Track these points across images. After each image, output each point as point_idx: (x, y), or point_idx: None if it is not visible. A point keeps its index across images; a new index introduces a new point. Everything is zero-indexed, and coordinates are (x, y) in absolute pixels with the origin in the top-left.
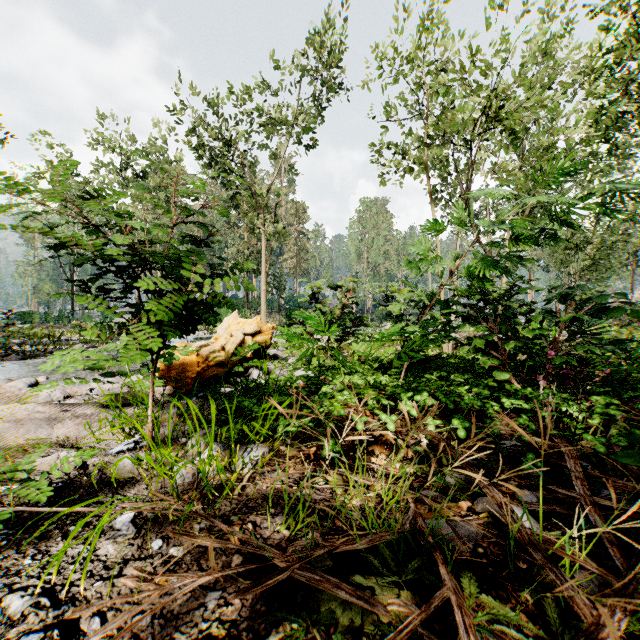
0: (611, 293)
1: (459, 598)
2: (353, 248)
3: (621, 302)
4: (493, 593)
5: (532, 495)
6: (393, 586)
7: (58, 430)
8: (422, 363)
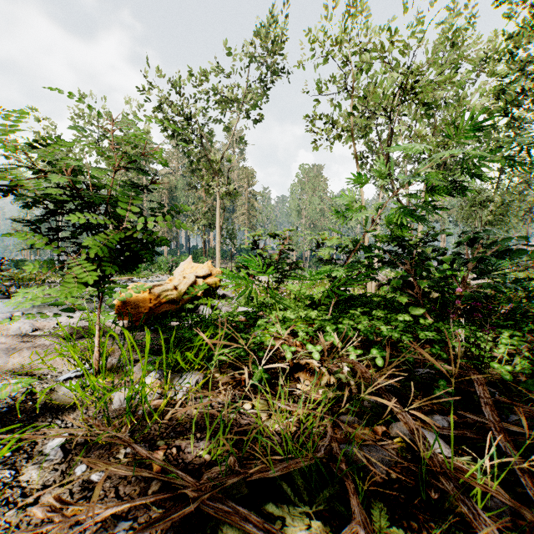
0: (514, 236)
1: (368, 533)
2: (294, 206)
3: (523, 244)
4: (404, 523)
5: (444, 420)
6: (304, 515)
7: (15, 359)
8: (348, 301)
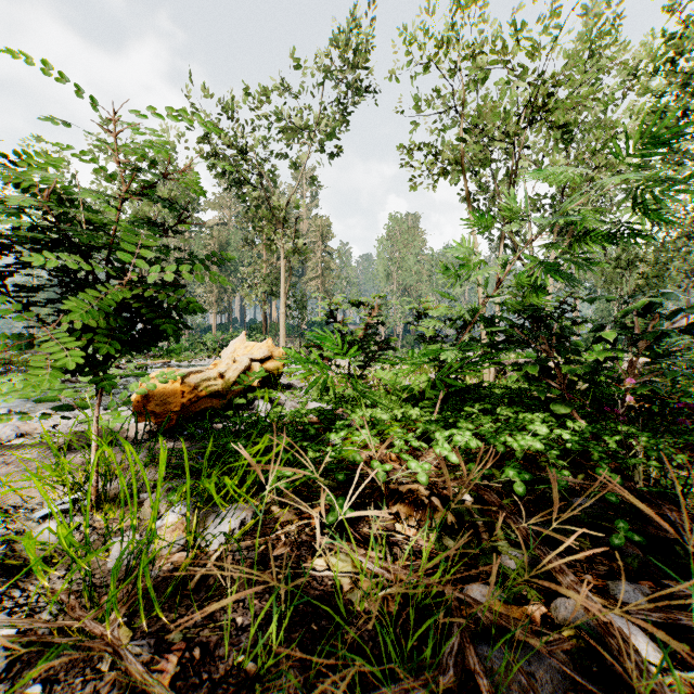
0: None
1: None
2: (382, 268)
3: None
4: None
5: (636, 592)
6: None
7: None
8: (460, 393)
